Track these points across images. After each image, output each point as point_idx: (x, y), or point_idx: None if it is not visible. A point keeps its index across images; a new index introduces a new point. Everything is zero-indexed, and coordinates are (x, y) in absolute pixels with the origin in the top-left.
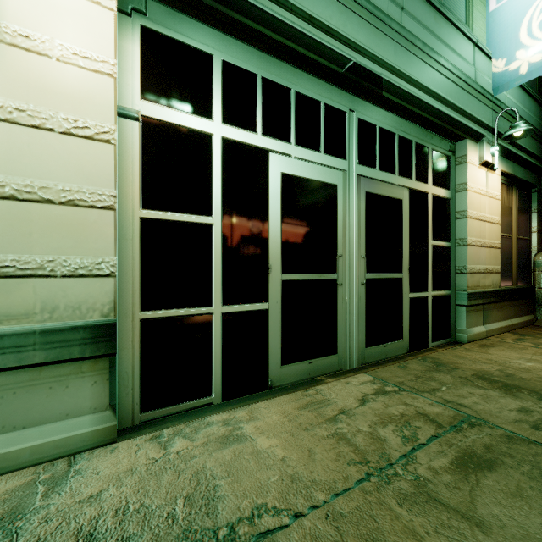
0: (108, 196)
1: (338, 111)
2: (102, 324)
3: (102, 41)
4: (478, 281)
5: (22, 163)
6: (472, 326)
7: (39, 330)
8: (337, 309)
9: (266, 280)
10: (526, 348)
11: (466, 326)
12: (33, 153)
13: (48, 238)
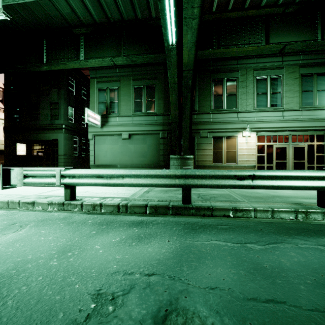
0: (255, 154)
1: (286, 135)
2: (254, 165)
3: (254, 140)
4: None
5: (249, 152)
6: None
7: (250, 165)
8: (286, 166)
9: (272, 162)
10: None
11: None
12: (249, 151)
13: (250, 158)
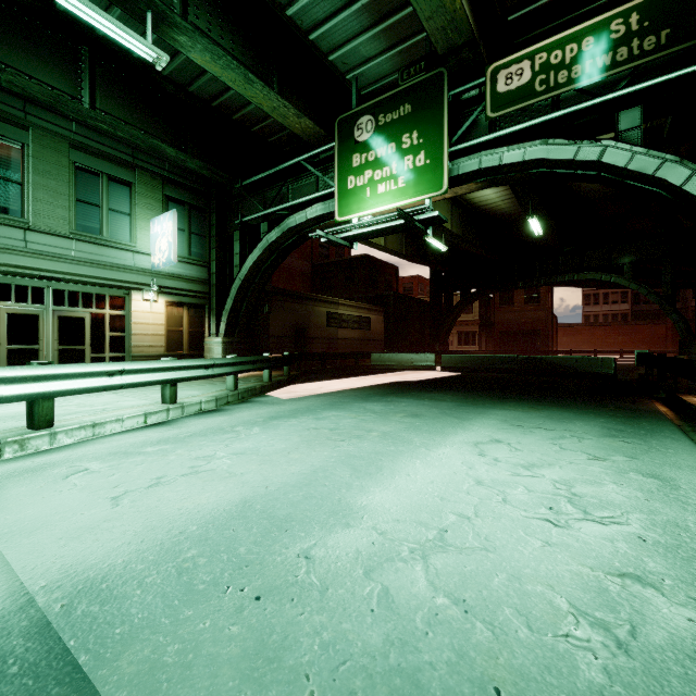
0: None
1: (40, 288)
2: None
3: None
4: (143, 350)
5: None
6: None
7: None
8: (40, 359)
9: None
10: None
11: None
12: None
13: None
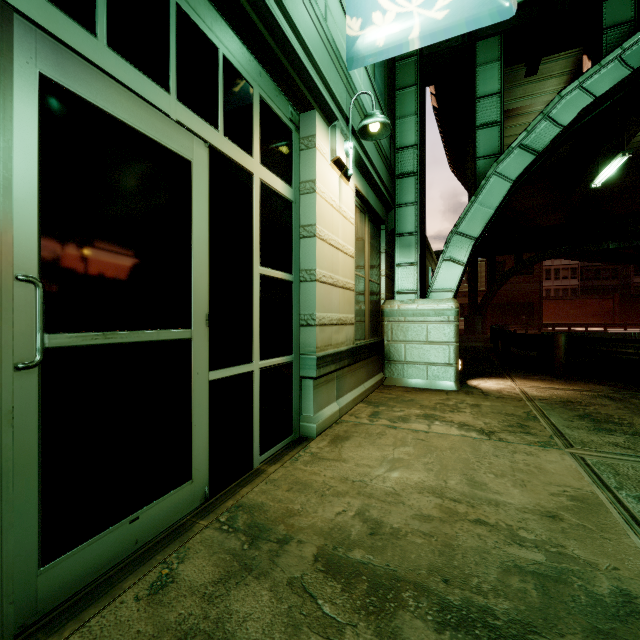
0: None
1: None
2: None
3: None
4: (330, 337)
5: None
6: (323, 407)
7: None
8: None
9: None
10: (384, 432)
11: (314, 410)
12: None
13: None
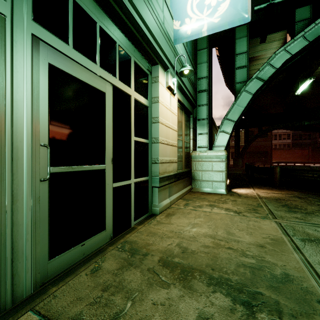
0: None
1: None
2: None
3: None
4: (166, 168)
5: None
6: (162, 200)
7: None
8: None
9: None
10: (190, 212)
11: (158, 202)
12: None
13: None
